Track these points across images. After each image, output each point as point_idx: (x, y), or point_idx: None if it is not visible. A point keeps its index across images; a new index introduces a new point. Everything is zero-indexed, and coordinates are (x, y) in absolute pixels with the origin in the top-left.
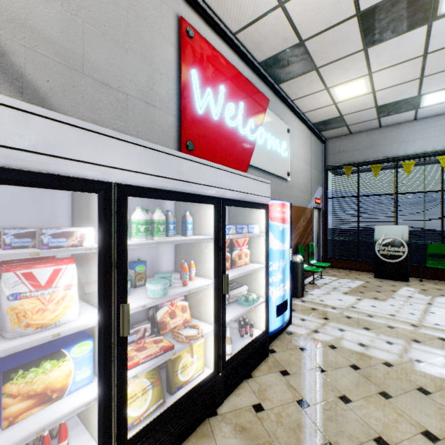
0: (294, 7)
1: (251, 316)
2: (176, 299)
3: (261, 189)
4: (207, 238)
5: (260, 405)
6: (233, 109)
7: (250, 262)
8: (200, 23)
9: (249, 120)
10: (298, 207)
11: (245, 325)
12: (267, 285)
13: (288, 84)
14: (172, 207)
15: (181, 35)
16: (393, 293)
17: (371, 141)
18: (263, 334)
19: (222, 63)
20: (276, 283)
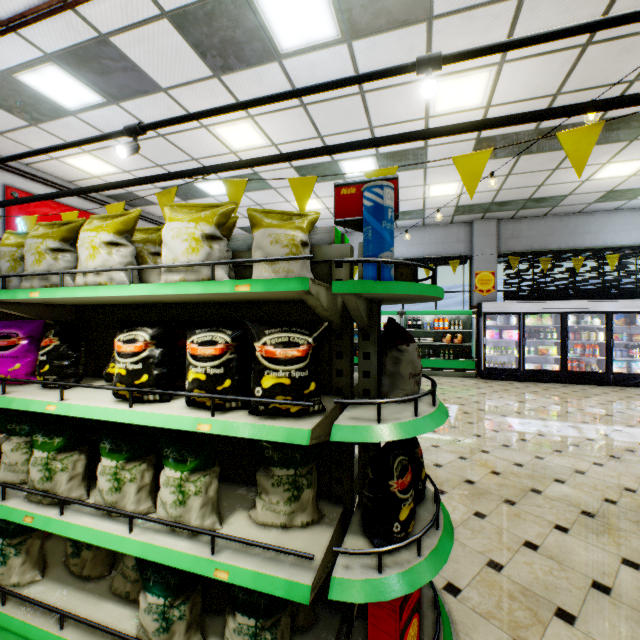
0: (108, 179)
1: None
2: None
3: None
4: None
5: None
6: None
7: None
8: (29, 183)
9: None
10: None
11: None
12: None
13: (144, 208)
14: None
15: (6, 198)
16: None
17: None
18: None
19: (53, 207)
20: None
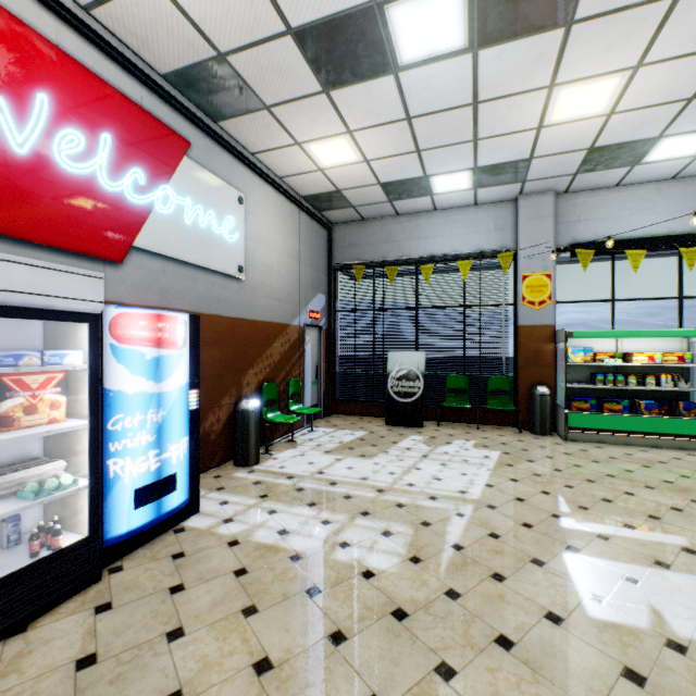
0: None
1: (77, 513)
2: None
3: (66, 286)
4: None
5: None
6: (80, 142)
7: (76, 417)
8: None
9: (131, 169)
10: (270, 323)
11: (46, 534)
12: (95, 456)
13: (234, 125)
14: None
15: None
16: (392, 445)
17: (388, 233)
18: (78, 544)
19: (43, 52)
20: (136, 450)
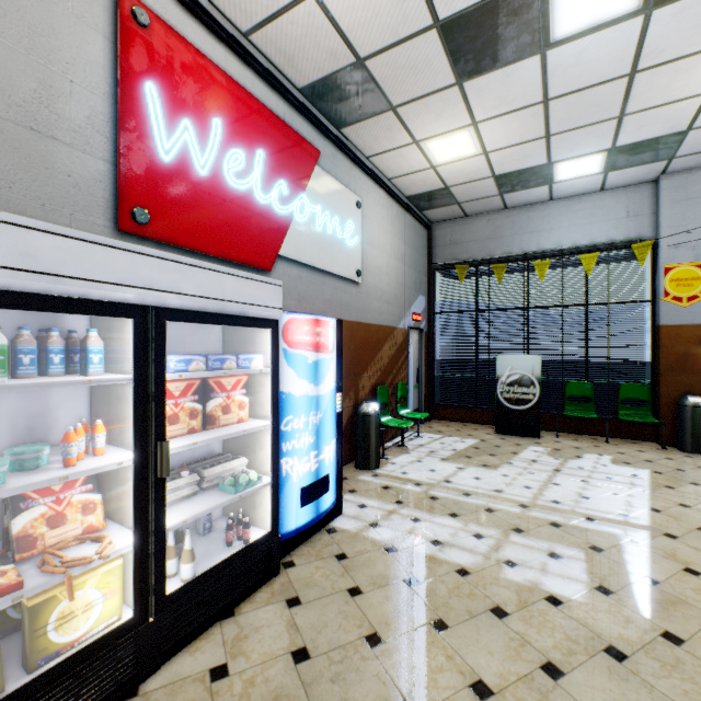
0: None
1: (255, 507)
2: (73, 490)
3: (258, 294)
4: (119, 379)
5: (225, 666)
6: (242, 160)
7: (254, 417)
8: (169, 4)
9: (277, 182)
10: (380, 326)
11: (237, 525)
12: (276, 455)
13: (355, 130)
14: (85, 323)
15: (119, 18)
16: (513, 456)
17: (494, 229)
18: (265, 538)
19: (217, 80)
20: (301, 450)
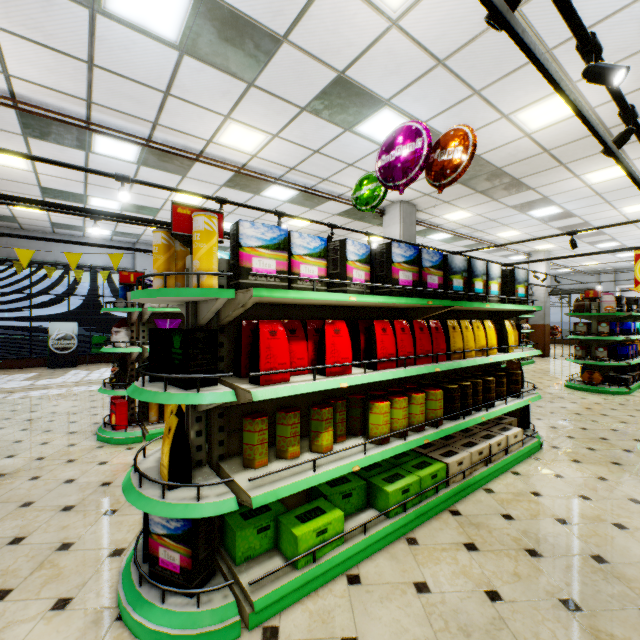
0: None
1: None
2: None
3: None
4: None
5: None
6: None
7: None
8: None
9: None
10: None
11: None
12: None
13: None
14: None
15: None
16: (65, 374)
17: (46, 243)
18: None
19: None
20: None
